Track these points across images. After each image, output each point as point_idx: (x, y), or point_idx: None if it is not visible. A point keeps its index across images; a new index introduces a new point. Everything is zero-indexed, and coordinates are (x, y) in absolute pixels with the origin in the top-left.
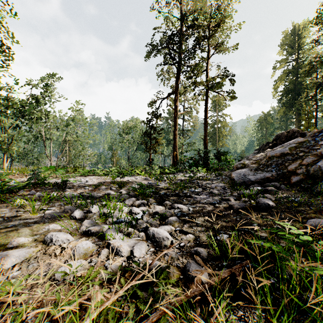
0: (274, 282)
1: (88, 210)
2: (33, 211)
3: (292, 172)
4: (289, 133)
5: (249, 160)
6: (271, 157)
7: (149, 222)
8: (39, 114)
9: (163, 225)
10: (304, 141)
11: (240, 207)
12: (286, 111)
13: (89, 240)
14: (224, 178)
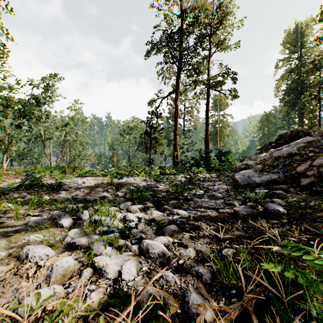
0: (300, 322)
1: (77, 216)
2: (17, 218)
3: (302, 174)
4: (293, 133)
5: (252, 160)
6: (278, 158)
7: (144, 232)
8: (39, 114)
9: (159, 236)
10: (313, 140)
11: (247, 213)
12: (289, 111)
13: (72, 256)
14: (227, 179)
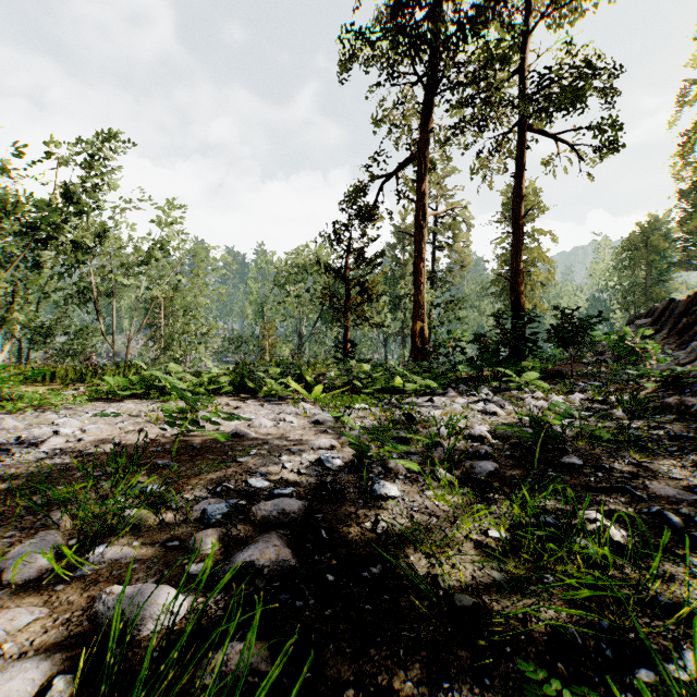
0: None
1: None
2: None
3: None
4: None
5: None
6: None
7: None
8: (79, 234)
9: None
10: None
11: None
12: None
13: None
14: None
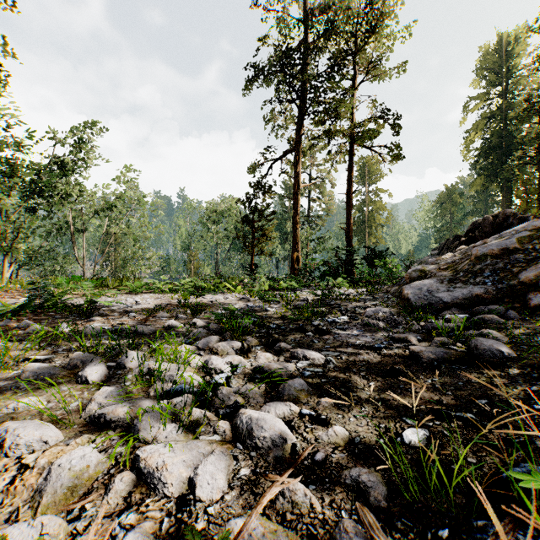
0: None
1: (117, 363)
2: (3, 365)
3: (530, 285)
4: (499, 219)
5: (431, 264)
6: (482, 257)
7: (243, 393)
8: (64, 189)
9: (273, 402)
10: None
11: (437, 356)
12: (487, 183)
13: (97, 443)
14: (387, 297)
